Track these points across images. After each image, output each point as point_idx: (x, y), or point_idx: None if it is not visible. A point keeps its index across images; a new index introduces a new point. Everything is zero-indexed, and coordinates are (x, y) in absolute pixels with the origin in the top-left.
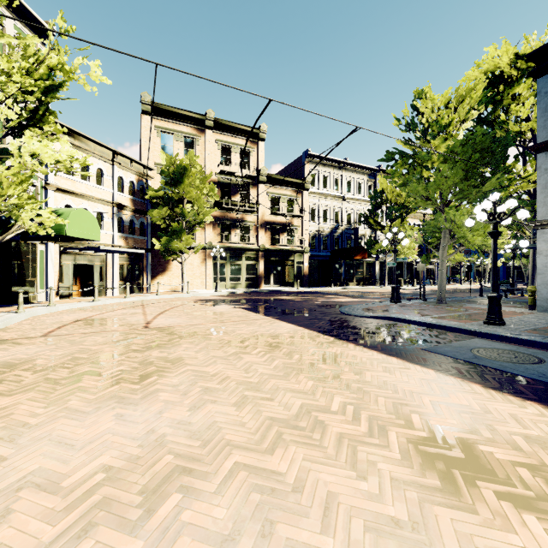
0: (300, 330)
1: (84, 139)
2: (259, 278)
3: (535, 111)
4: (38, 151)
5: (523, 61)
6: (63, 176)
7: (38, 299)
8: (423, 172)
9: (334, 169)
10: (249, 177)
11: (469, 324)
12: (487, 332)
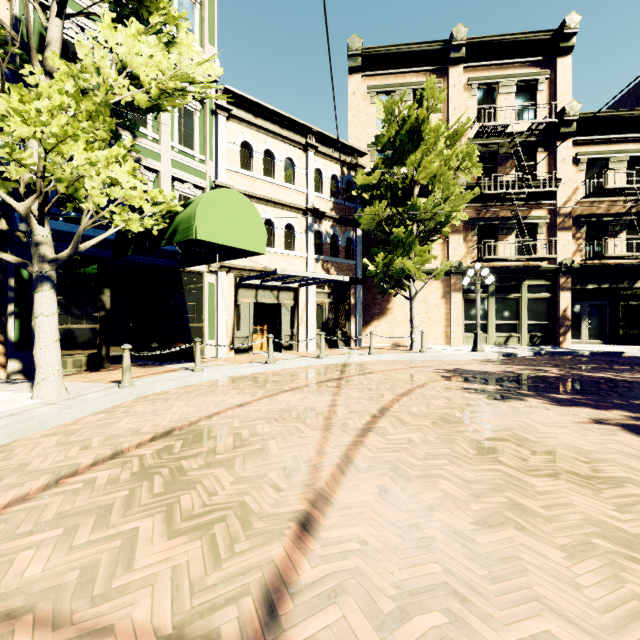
0: None
1: (267, 116)
2: (557, 326)
3: None
4: (130, 58)
5: None
6: (239, 173)
7: (205, 354)
8: None
9: None
10: (537, 131)
11: None
12: None
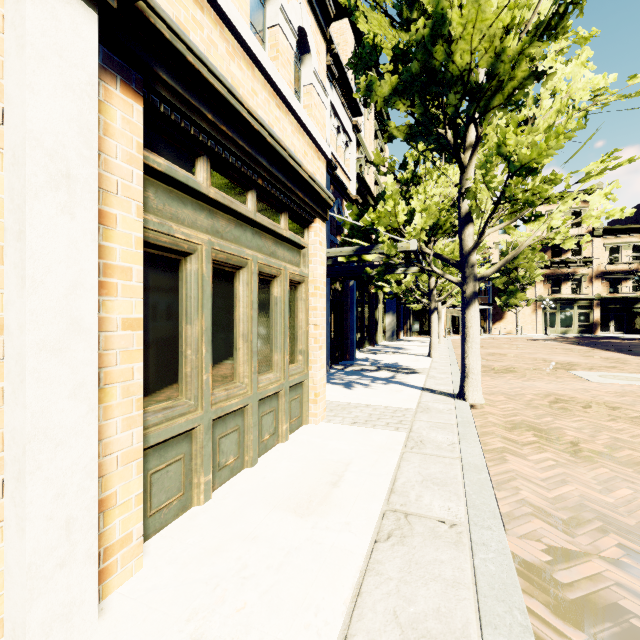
0: (589, 348)
1: None
2: (593, 325)
3: None
4: None
5: None
6: None
7: None
8: None
9: None
10: (581, 235)
11: None
12: None
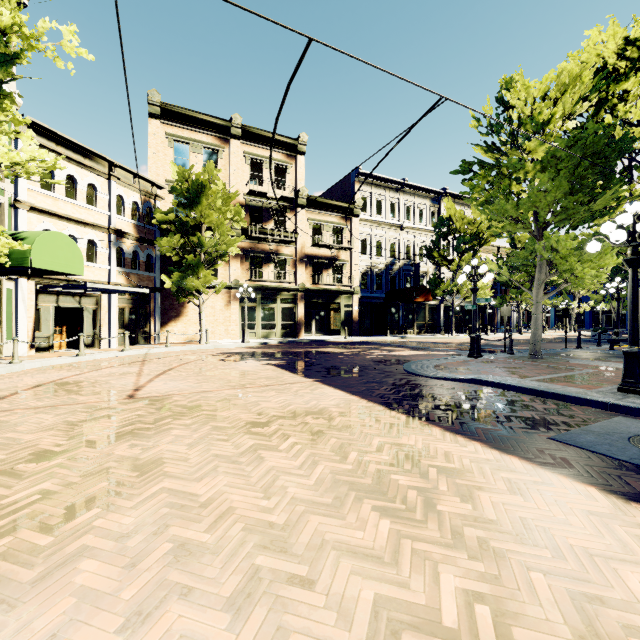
0: (355, 402)
1: (70, 145)
2: (297, 325)
3: None
4: None
5: (635, 47)
6: (41, 192)
7: (3, 353)
8: (512, 186)
9: (390, 192)
10: (285, 200)
11: (597, 391)
12: (635, 407)
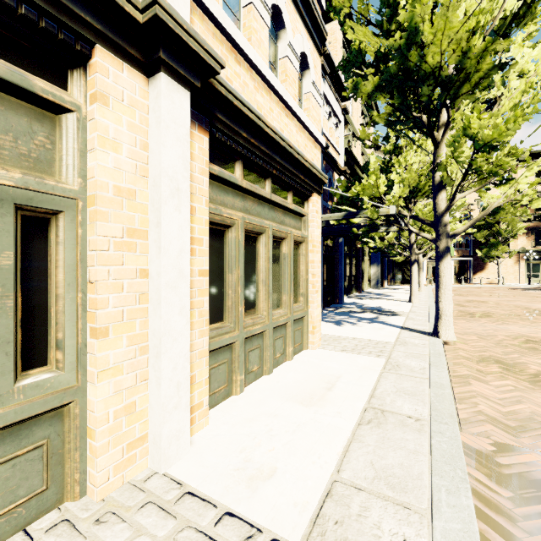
0: None
1: None
2: None
3: None
4: None
5: None
6: None
7: None
8: None
9: None
10: None
11: None
12: None
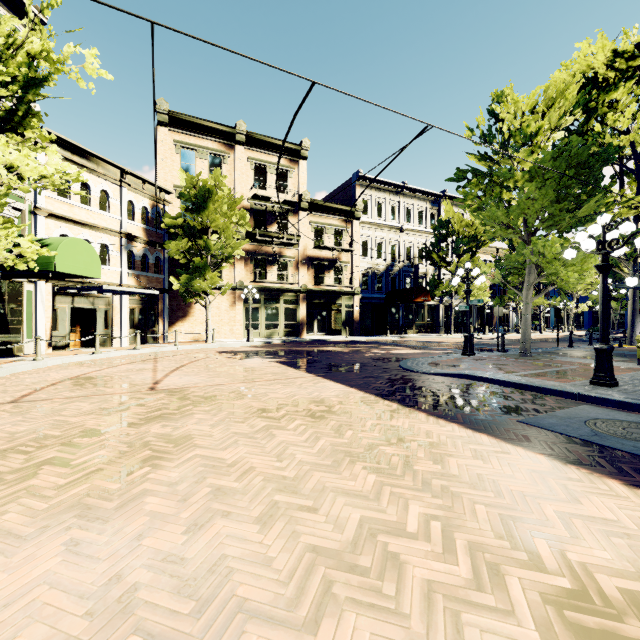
0: (353, 393)
1: (84, 154)
2: (300, 325)
3: (638, 120)
4: (16, 162)
5: (623, 59)
6: (58, 199)
7: (24, 351)
8: (503, 193)
9: (390, 195)
10: (288, 203)
11: (571, 384)
12: (599, 396)
